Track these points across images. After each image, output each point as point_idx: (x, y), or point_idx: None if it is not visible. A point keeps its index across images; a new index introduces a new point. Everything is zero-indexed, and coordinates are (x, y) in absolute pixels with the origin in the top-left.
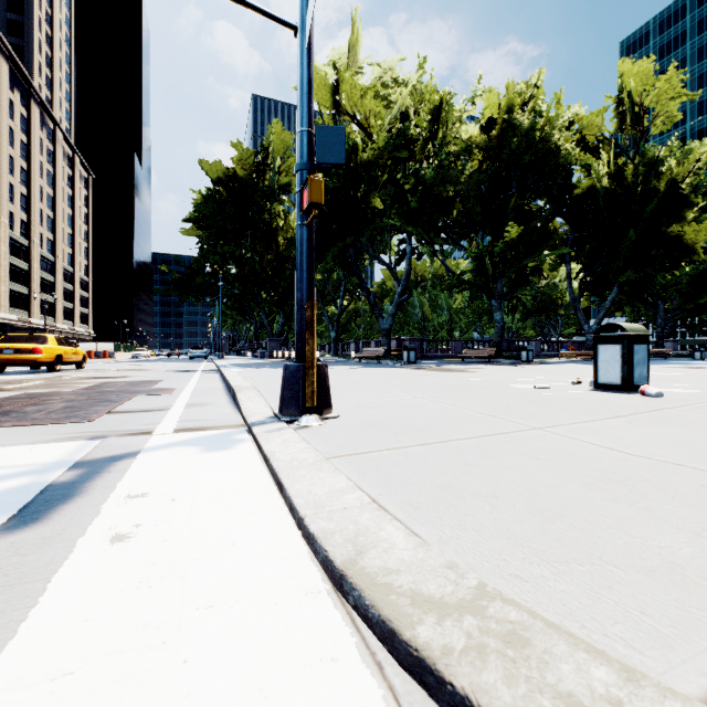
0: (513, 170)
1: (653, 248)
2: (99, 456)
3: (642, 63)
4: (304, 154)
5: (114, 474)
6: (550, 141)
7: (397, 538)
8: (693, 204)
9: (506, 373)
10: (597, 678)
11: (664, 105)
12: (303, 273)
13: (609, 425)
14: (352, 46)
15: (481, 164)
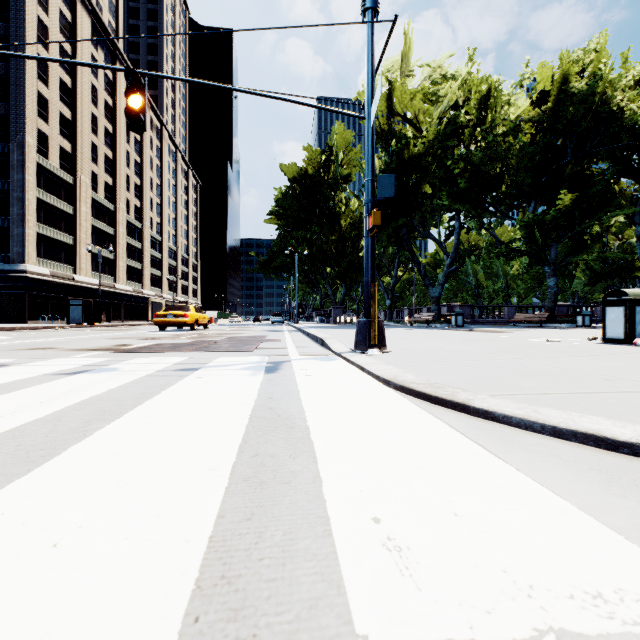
0: (567, 139)
1: None
2: (274, 361)
3: None
4: (369, 193)
5: (287, 365)
6: (612, 103)
7: (410, 376)
8: None
9: (541, 334)
10: (456, 390)
11: None
12: (368, 265)
13: (573, 359)
14: (405, 55)
15: (532, 136)
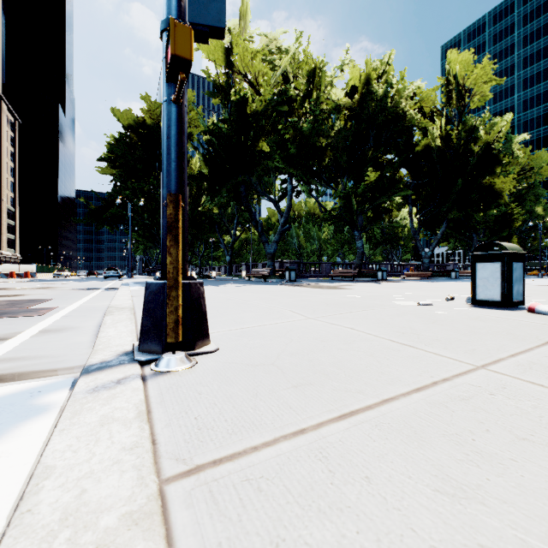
0: (371, 129)
1: (472, 193)
2: None
3: (464, 53)
4: (171, 8)
5: None
6: (398, 108)
7: None
8: (501, 161)
9: (376, 290)
10: None
11: (479, 86)
12: (170, 163)
13: None
14: (243, 16)
15: (346, 122)
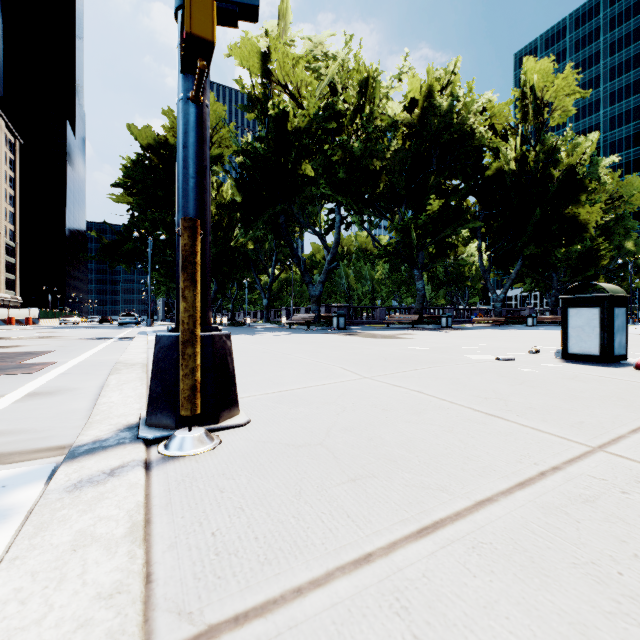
0: (433, 149)
1: (552, 225)
2: None
3: (543, 61)
4: None
5: None
6: (466, 125)
7: None
8: (587, 187)
9: (442, 340)
10: None
11: (561, 100)
12: (187, 180)
13: None
14: (283, 16)
15: (404, 142)
